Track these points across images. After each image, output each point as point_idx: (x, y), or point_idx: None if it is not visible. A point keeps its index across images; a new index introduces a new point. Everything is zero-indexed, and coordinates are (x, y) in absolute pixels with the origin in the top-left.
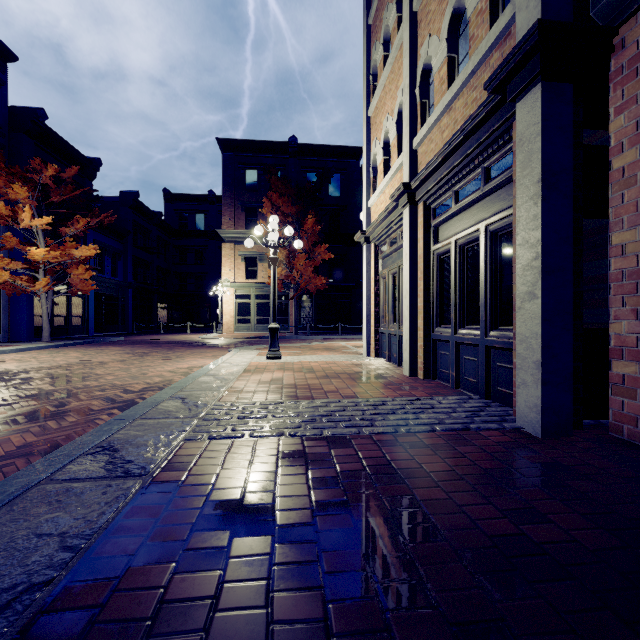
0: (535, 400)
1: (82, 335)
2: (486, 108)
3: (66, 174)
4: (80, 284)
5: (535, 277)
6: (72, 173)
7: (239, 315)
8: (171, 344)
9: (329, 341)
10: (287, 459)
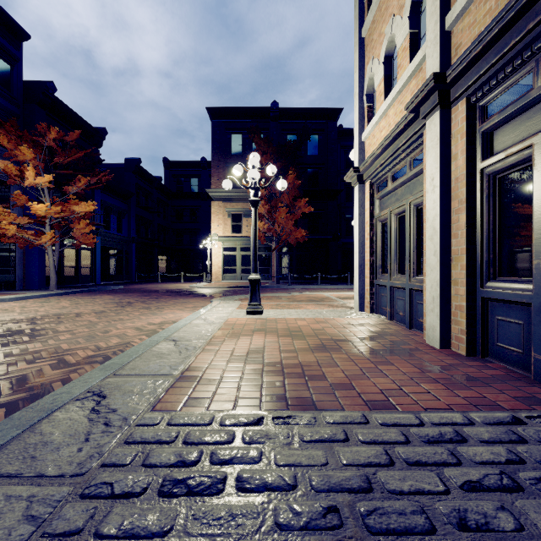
0: None
1: (90, 283)
2: None
3: (69, 138)
4: (82, 238)
5: None
6: (75, 137)
7: (226, 266)
8: (161, 293)
9: (310, 291)
10: None
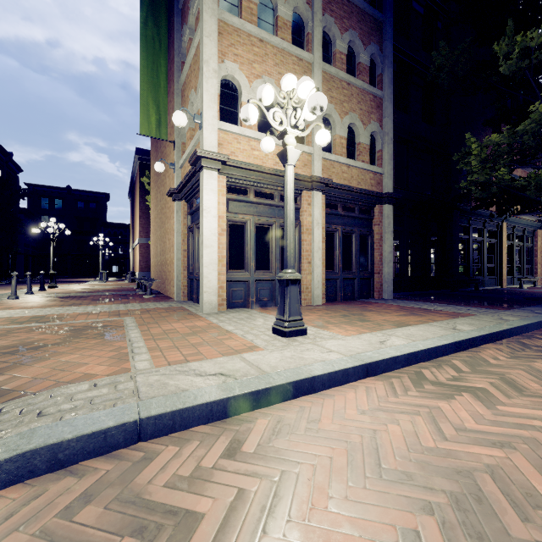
0: (391, 289)
1: None
2: (379, 195)
3: None
4: None
5: (391, 256)
6: None
7: None
8: None
9: None
10: (471, 306)
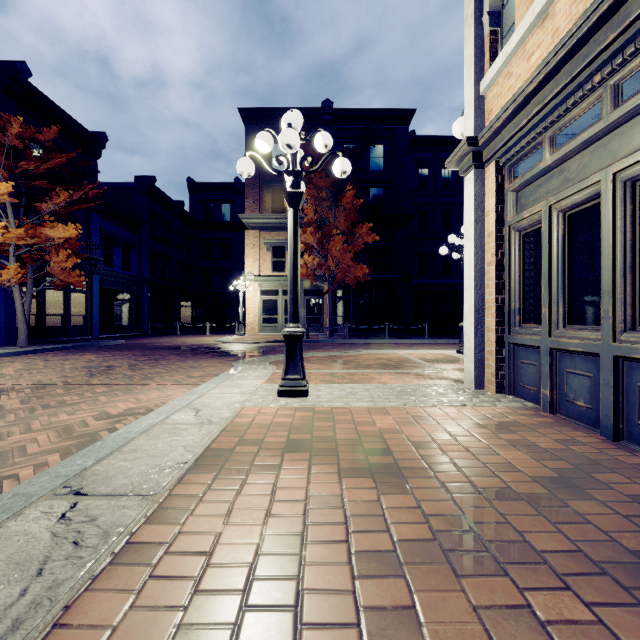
0: None
1: (84, 337)
2: None
3: (43, 136)
4: (63, 274)
5: None
6: (52, 135)
7: (264, 314)
8: (169, 351)
9: (376, 347)
10: None
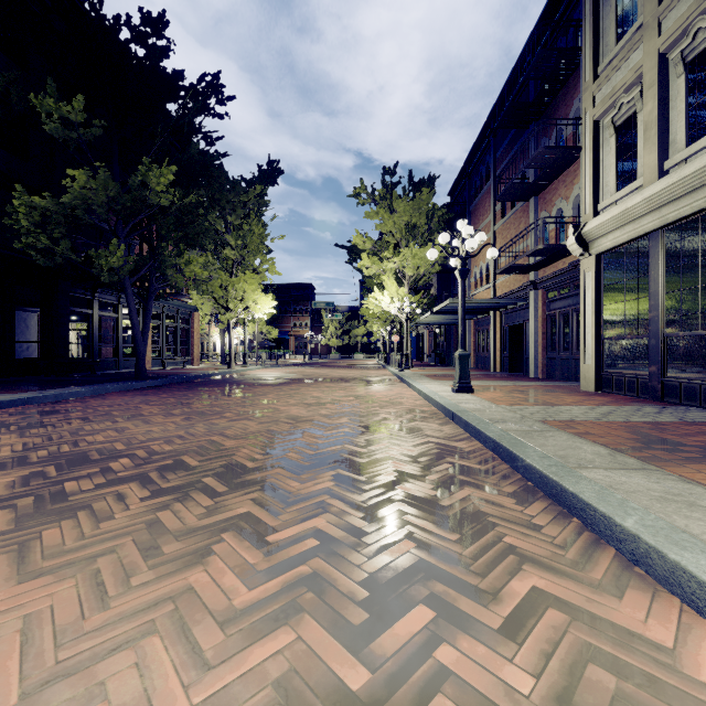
0: None
1: None
2: None
3: None
4: None
5: None
6: None
7: None
8: None
9: None
10: None
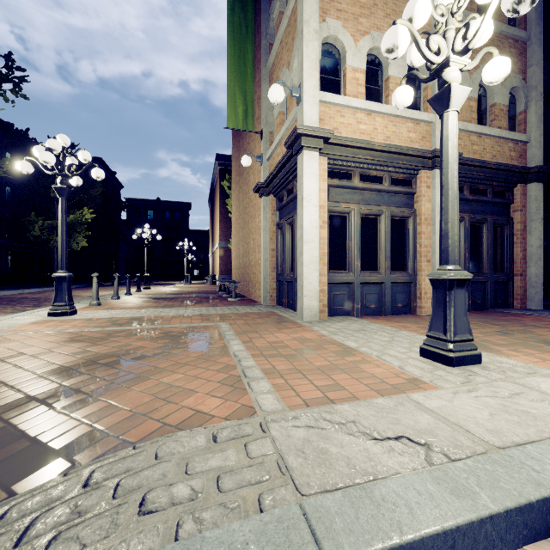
0: (541, 297)
1: None
2: (523, 170)
3: None
4: None
5: (541, 252)
6: None
7: None
8: None
9: None
10: None
